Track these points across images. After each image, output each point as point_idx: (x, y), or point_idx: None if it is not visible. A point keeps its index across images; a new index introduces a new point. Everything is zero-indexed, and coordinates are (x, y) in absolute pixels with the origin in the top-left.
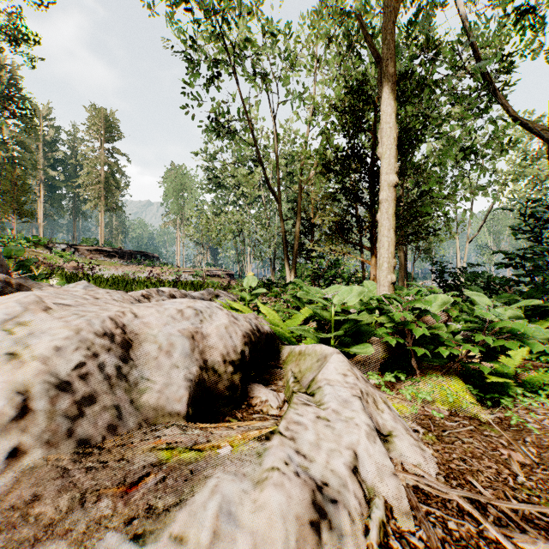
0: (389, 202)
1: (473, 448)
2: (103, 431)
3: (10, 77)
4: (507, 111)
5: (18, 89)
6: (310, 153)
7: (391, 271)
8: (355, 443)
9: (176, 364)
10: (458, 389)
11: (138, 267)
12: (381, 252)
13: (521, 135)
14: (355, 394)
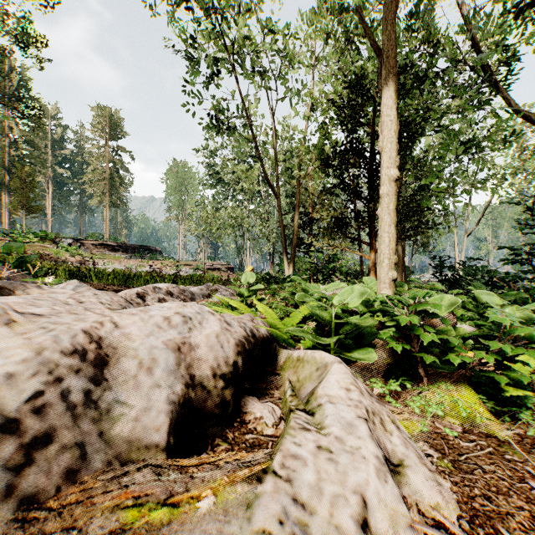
0: (390, 196)
1: (497, 479)
2: (63, 473)
3: (20, 79)
4: (509, 104)
5: (27, 90)
6: (308, 148)
7: (392, 268)
8: (363, 483)
9: (157, 383)
10: (470, 400)
11: (141, 261)
12: (381, 248)
13: (521, 128)
14: (360, 414)
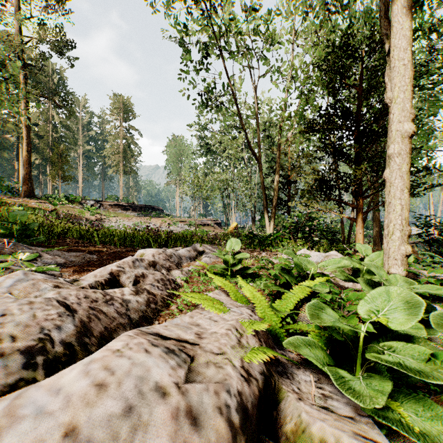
0: (403, 156)
1: None
2: None
3: (59, 78)
4: None
5: (64, 87)
6: (290, 114)
7: (405, 241)
8: None
9: None
10: None
11: (145, 218)
12: (391, 218)
13: None
14: None
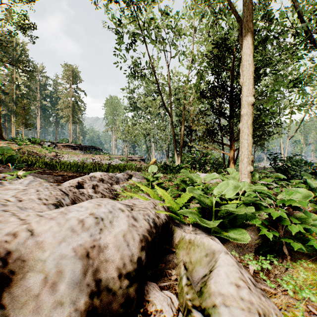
0: (248, 115)
1: None
2: None
3: (21, 50)
4: None
5: (26, 56)
6: (190, 85)
7: (250, 164)
8: None
9: (60, 301)
10: None
11: (89, 155)
12: (242, 150)
13: None
14: None
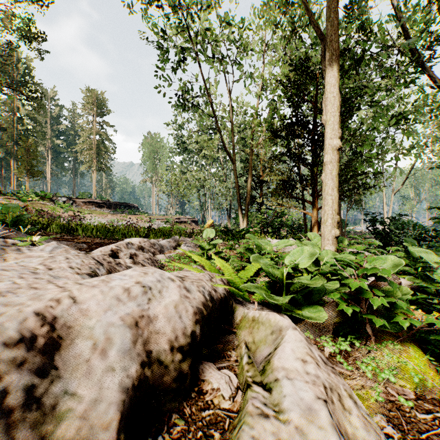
0: (333, 163)
1: None
2: None
3: (25, 68)
4: (434, 81)
5: (31, 77)
6: (259, 121)
7: (335, 226)
8: None
9: (111, 367)
10: (420, 363)
11: (121, 215)
12: (325, 209)
13: None
14: (319, 394)
